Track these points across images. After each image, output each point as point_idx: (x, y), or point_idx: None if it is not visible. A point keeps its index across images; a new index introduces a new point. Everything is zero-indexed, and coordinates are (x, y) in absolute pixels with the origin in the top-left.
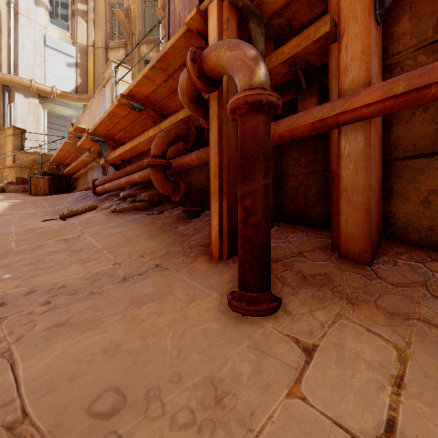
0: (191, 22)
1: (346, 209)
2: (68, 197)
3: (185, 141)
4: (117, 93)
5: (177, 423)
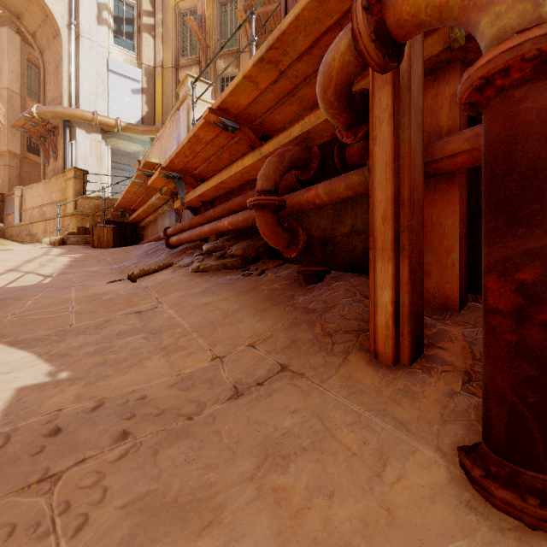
0: None
1: None
2: (135, 250)
3: (302, 168)
4: (194, 116)
5: None
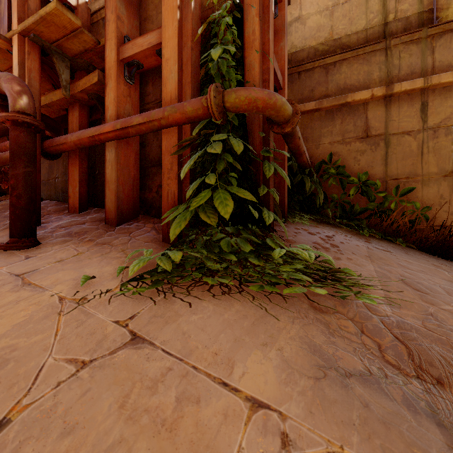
0: None
1: (108, 194)
2: None
3: None
4: None
5: None
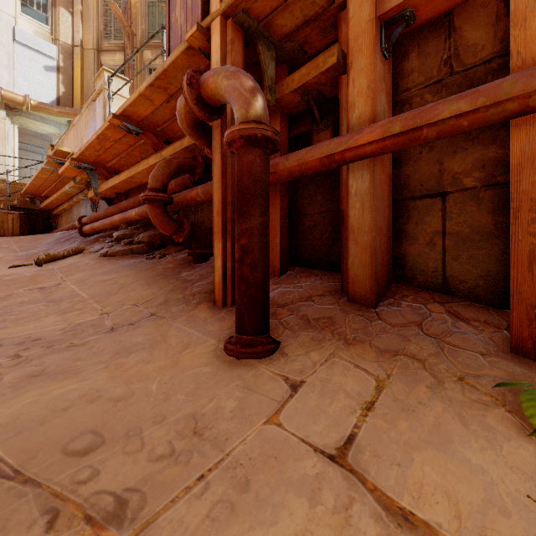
0: (193, 39)
1: (353, 250)
2: (46, 238)
3: (190, 172)
4: (111, 110)
5: (153, 450)
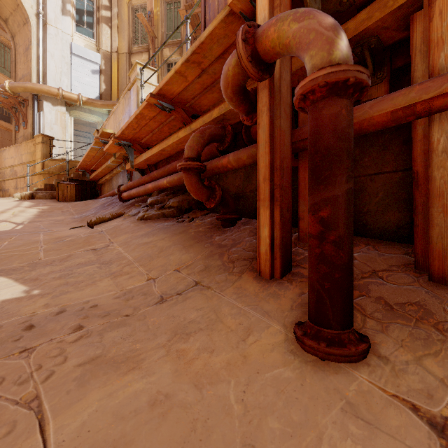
0: (235, 2)
1: (441, 220)
2: (94, 203)
3: (220, 141)
4: (142, 96)
5: None
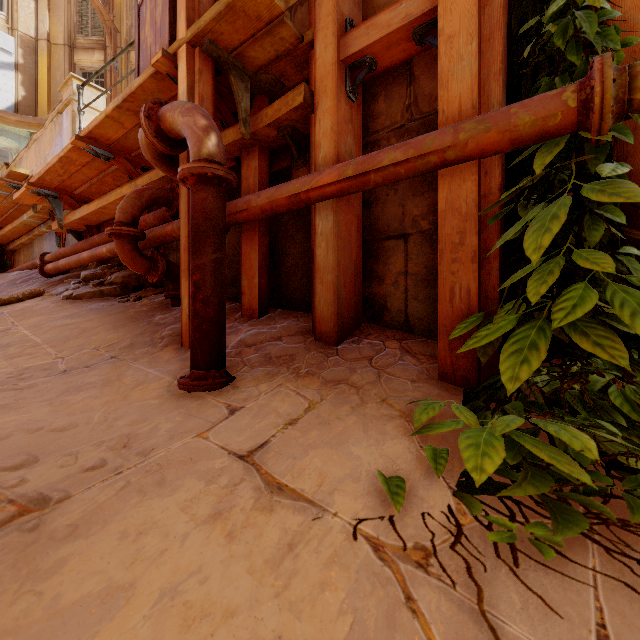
0: (159, 64)
1: (320, 289)
2: None
3: (167, 205)
4: (81, 125)
5: (81, 459)
